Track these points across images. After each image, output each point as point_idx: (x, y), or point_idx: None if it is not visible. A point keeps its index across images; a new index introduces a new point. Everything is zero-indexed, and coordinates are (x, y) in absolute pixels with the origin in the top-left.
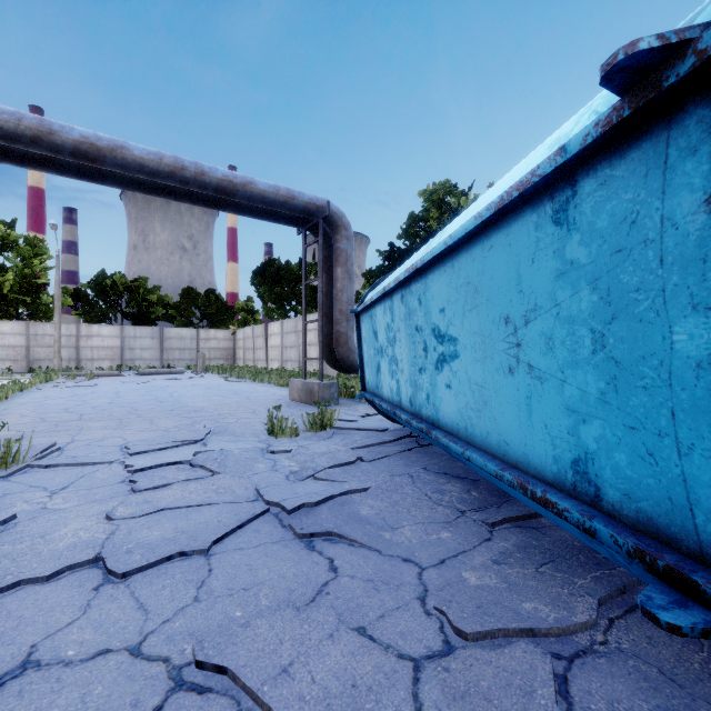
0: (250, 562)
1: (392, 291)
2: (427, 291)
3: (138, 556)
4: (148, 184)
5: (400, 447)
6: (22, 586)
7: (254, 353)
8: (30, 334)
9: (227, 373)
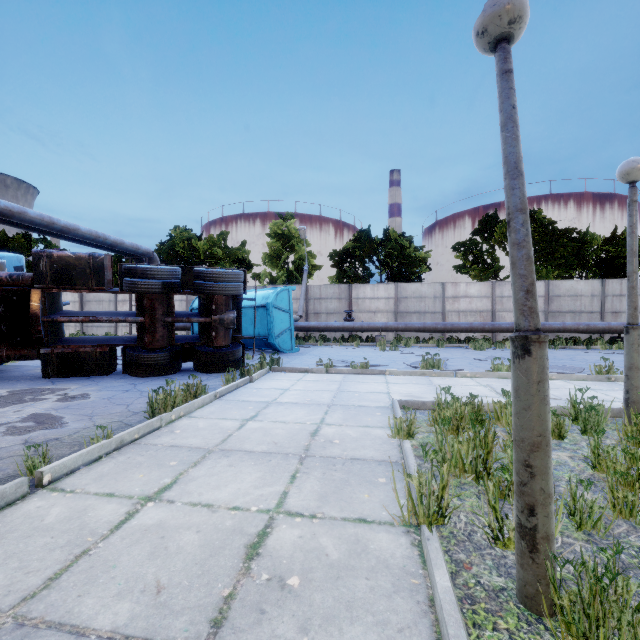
0: None
1: None
2: None
3: None
4: (70, 237)
5: None
6: None
7: None
8: None
9: None
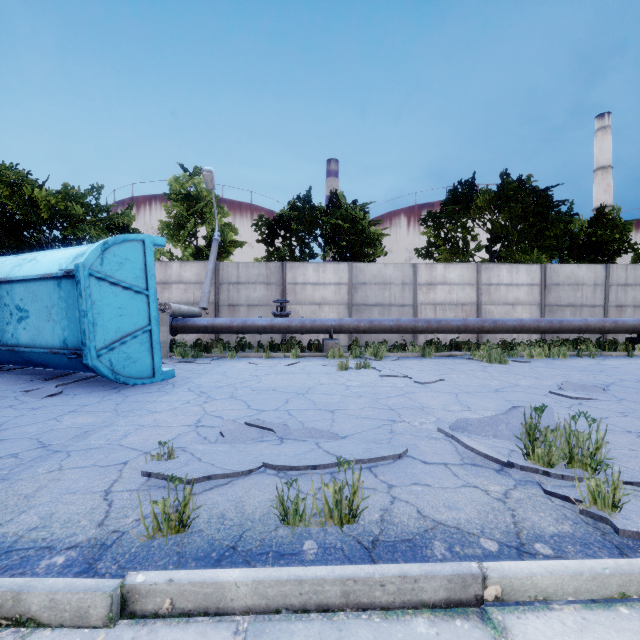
0: None
1: None
2: (13, 290)
3: None
4: None
5: None
6: None
7: None
8: None
9: None
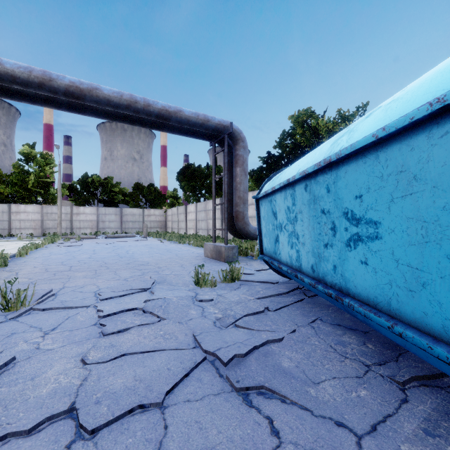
0: (199, 419)
1: (294, 182)
2: (338, 181)
3: (105, 408)
4: (113, 114)
5: (293, 297)
6: (8, 438)
7: (178, 224)
8: (43, 213)
9: (161, 237)
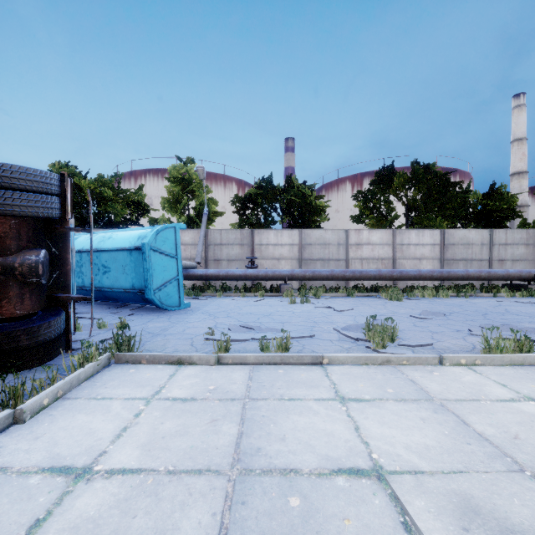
0: None
1: (82, 251)
2: (100, 256)
3: None
4: None
5: (77, 304)
6: None
7: None
8: None
9: None
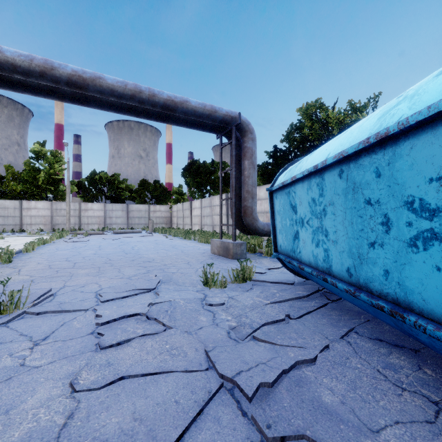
0: None
1: (323, 168)
2: (396, 160)
3: None
4: (117, 106)
5: (315, 302)
6: None
7: (183, 220)
8: (53, 209)
9: (167, 233)
